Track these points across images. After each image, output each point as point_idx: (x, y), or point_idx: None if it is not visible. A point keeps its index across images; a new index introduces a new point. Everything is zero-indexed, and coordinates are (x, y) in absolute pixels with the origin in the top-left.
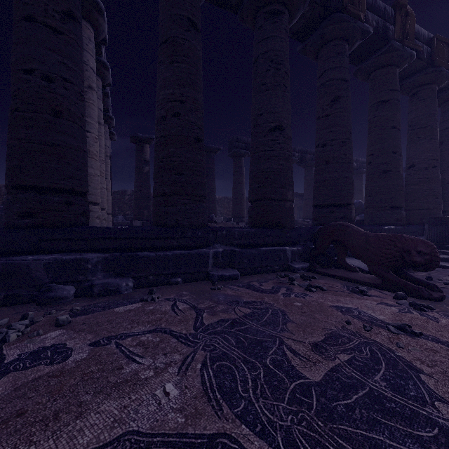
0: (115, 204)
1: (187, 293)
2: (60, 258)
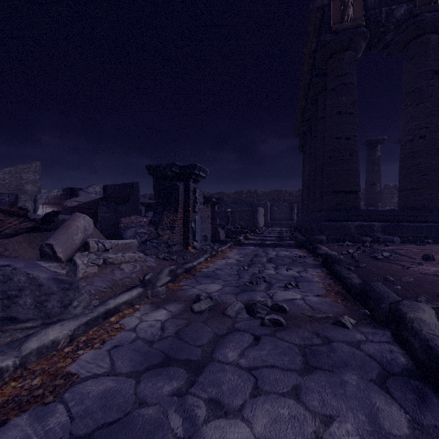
0: (299, 200)
1: None
2: (361, 223)
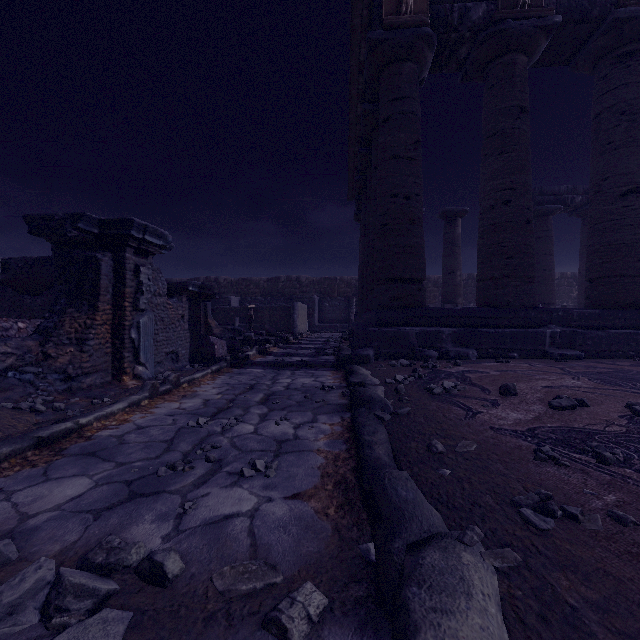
0: None
1: (534, 362)
2: (425, 329)
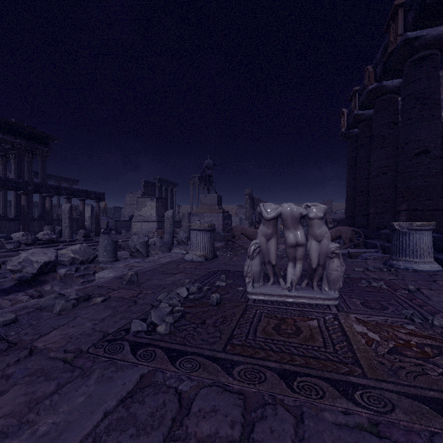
0: None
1: None
2: None
